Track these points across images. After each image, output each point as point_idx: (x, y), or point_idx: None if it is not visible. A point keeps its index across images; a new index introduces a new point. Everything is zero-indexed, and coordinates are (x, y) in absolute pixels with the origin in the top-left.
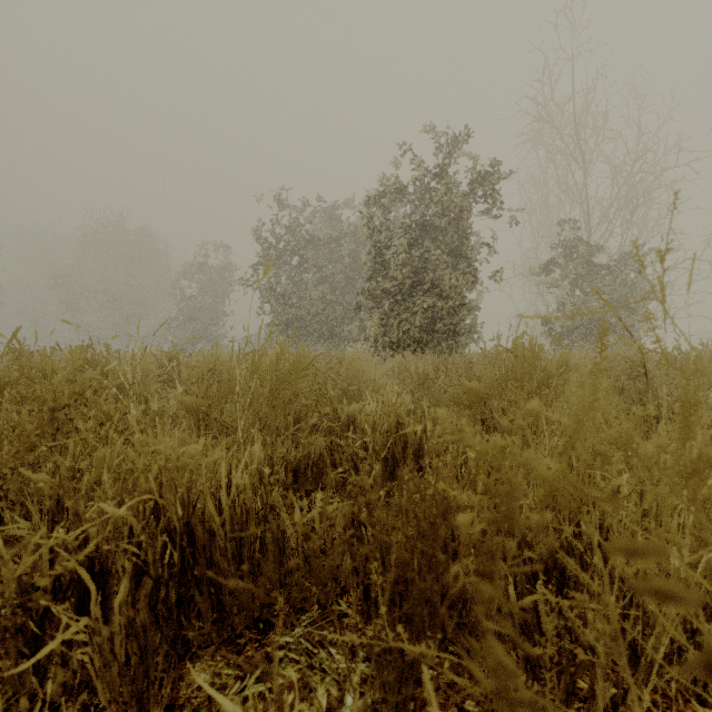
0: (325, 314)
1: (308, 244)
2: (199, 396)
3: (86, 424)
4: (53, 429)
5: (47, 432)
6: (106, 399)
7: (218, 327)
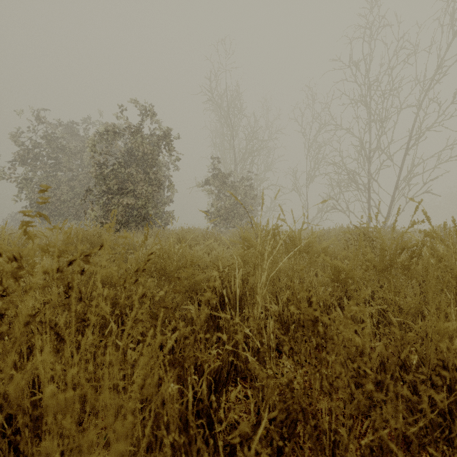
0: (72, 201)
1: (60, 150)
2: None
3: None
4: None
5: None
6: None
7: None
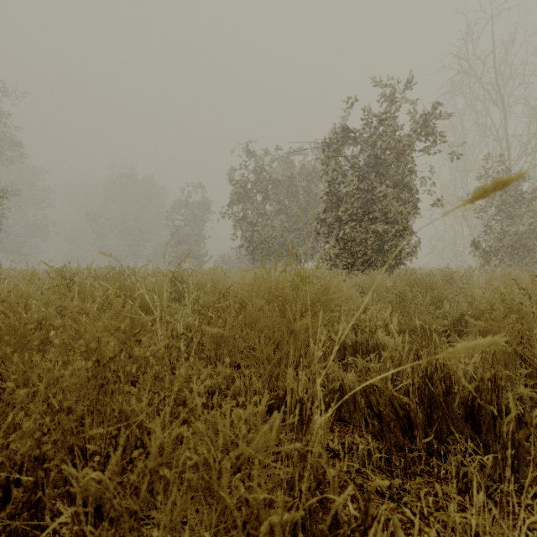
0: (283, 238)
1: (270, 183)
2: (226, 328)
3: (134, 388)
4: (98, 387)
5: (91, 391)
6: (149, 346)
7: (200, 248)
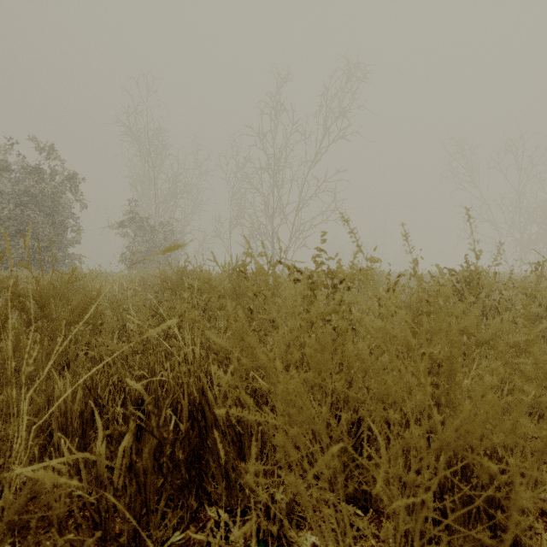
0: None
1: None
2: None
3: None
4: None
5: None
6: None
7: None
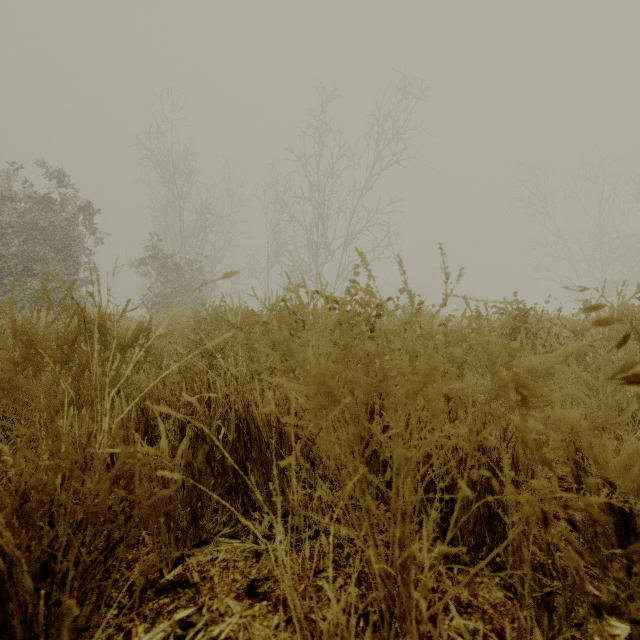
0: None
1: None
2: None
3: None
4: None
5: None
6: None
7: None
